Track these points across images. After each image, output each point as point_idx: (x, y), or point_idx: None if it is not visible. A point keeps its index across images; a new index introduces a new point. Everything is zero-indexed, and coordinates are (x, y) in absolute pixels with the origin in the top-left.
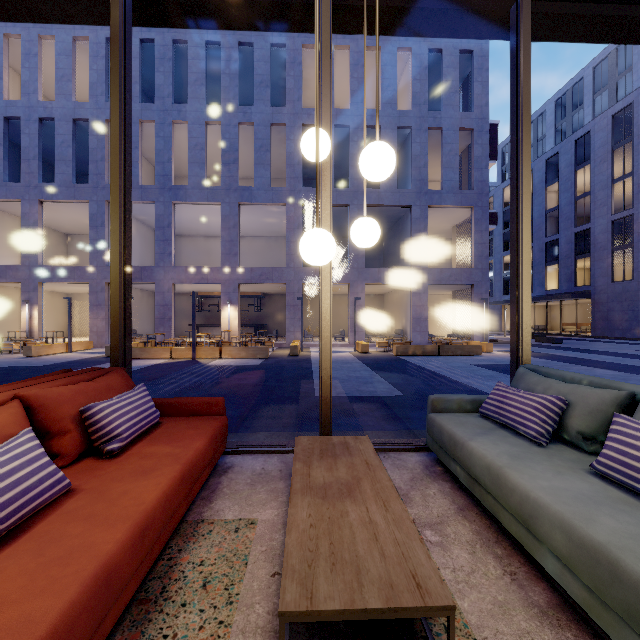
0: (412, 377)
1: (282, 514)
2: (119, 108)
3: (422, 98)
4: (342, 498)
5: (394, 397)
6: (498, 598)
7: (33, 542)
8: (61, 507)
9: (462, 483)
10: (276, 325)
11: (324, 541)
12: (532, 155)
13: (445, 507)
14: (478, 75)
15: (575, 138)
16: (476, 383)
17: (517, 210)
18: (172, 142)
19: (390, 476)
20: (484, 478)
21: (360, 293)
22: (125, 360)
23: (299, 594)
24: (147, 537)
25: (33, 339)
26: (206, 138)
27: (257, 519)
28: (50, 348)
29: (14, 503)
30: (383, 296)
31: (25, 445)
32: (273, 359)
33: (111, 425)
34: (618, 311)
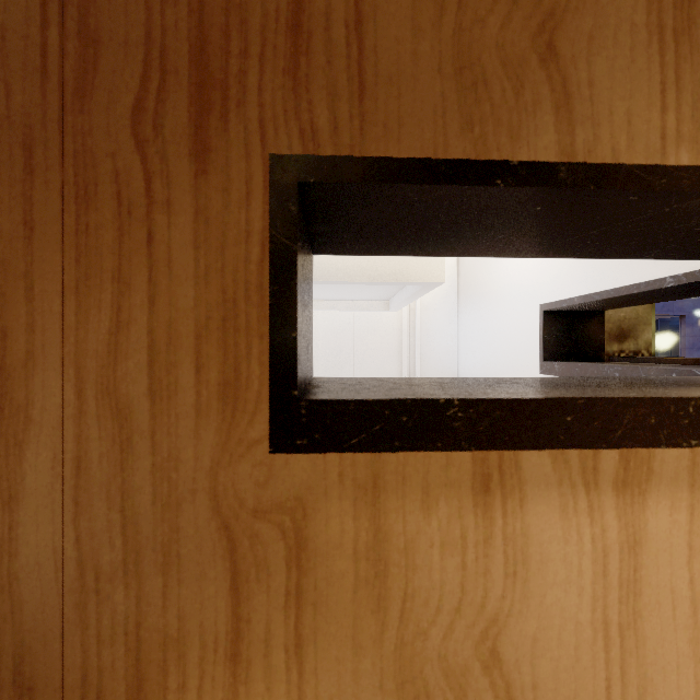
0: None
1: None
2: None
3: None
4: None
5: None
6: None
7: None
8: None
9: None
10: None
11: None
12: None
13: None
14: None
15: None
16: None
17: None
18: None
19: None
20: None
21: None
22: None
23: None
24: None
25: None
26: None
27: None
28: None
29: None
30: None
31: None
32: None
33: None
34: None
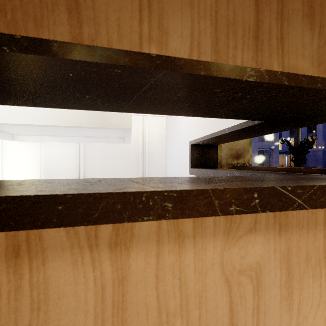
0: None
1: None
2: None
3: None
4: None
5: None
6: None
7: None
8: None
9: None
10: None
11: None
12: None
13: None
14: None
15: None
16: None
17: None
18: None
19: None
20: None
21: None
22: None
23: None
24: None
25: None
26: None
27: None
28: None
29: None
30: None
31: None
32: None
33: None
34: (310, 159)
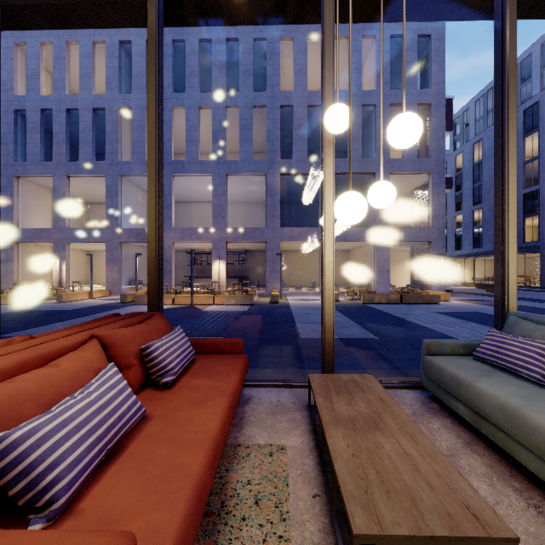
0: (382, 322)
1: (306, 441)
2: (155, 95)
3: (384, 78)
4: (371, 430)
5: (370, 340)
6: (530, 529)
7: (132, 461)
8: (142, 431)
9: (462, 419)
10: (256, 277)
11: (370, 470)
12: (482, 125)
13: (452, 441)
14: (435, 56)
15: (524, 108)
16: (441, 328)
17: (502, 173)
18: (172, 124)
19: None
20: (497, 417)
21: None
22: (159, 306)
23: (366, 518)
24: (216, 459)
25: (63, 288)
26: (199, 120)
27: (286, 445)
28: (76, 295)
29: (115, 427)
30: (348, 252)
31: (114, 377)
32: (257, 306)
33: (165, 361)
34: None
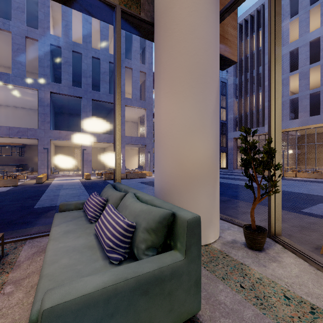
0: None
1: None
2: None
3: (122, 51)
4: None
5: None
6: (16, 318)
7: None
8: None
9: None
10: (35, 164)
11: None
12: None
13: (39, 266)
14: (148, 49)
15: None
16: None
17: (115, 109)
18: None
19: (20, 254)
20: None
21: (88, 147)
22: None
23: None
24: None
25: None
26: None
27: None
28: None
29: None
30: (105, 149)
31: None
32: (21, 186)
33: None
34: None
